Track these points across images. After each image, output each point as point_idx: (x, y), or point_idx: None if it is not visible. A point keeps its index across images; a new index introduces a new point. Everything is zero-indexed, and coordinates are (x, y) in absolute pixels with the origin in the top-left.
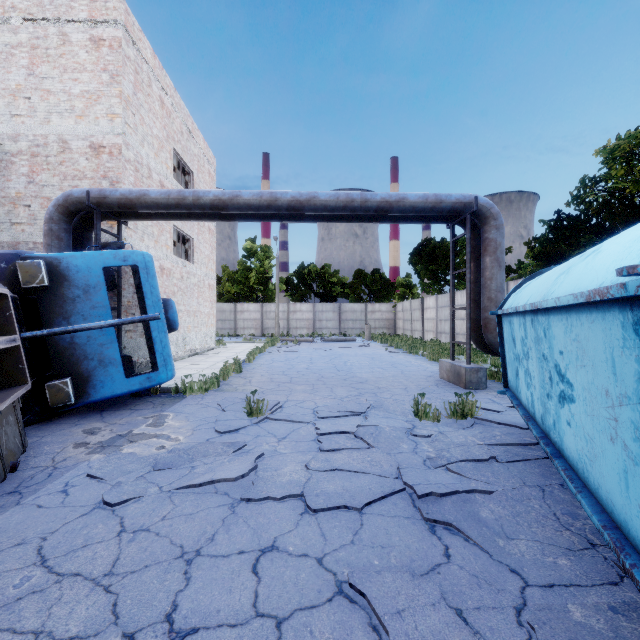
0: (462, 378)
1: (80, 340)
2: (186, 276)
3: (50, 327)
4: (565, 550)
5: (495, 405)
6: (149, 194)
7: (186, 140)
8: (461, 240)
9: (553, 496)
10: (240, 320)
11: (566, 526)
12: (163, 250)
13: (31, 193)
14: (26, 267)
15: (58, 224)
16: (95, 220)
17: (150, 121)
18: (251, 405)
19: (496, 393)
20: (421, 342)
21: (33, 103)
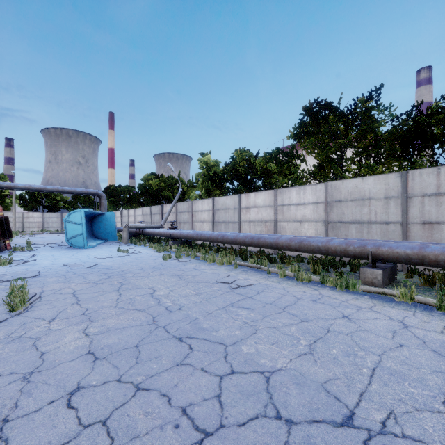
0: None
1: None
2: None
3: None
4: None
5: None
6: None
7: None
8: (126, 188)
9: None
10: None
11: None
12: None
13: None
14: None
15: None
16: None
17: None
18: (28, 242)
19: None
20: None
21: None
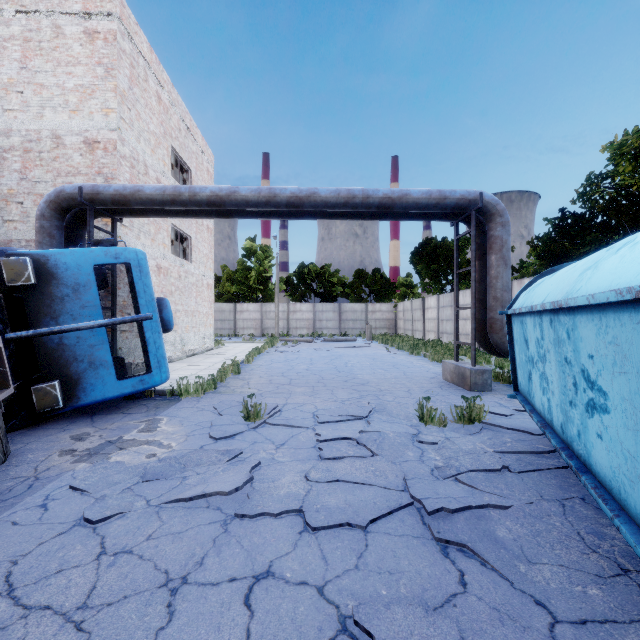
0: (467, 380)
1: (69, 341)
2: (184, 275)
3: (37, 327)
4: (594, 577)
5: (502, 408)
6: (144, 190)
7: (184, 137)
8: (463, 239)
9: (575, 512)
10: (240, 320)
11: (592, 548)
12: (160, 249)
13: (24, 190)
14: (11, 264)
15: (50, 221)
16: (88, 217)
17: (146, 117)
18: (248, 409)
19: (502, 396)
20: (422, 342)
21: (26, 97)
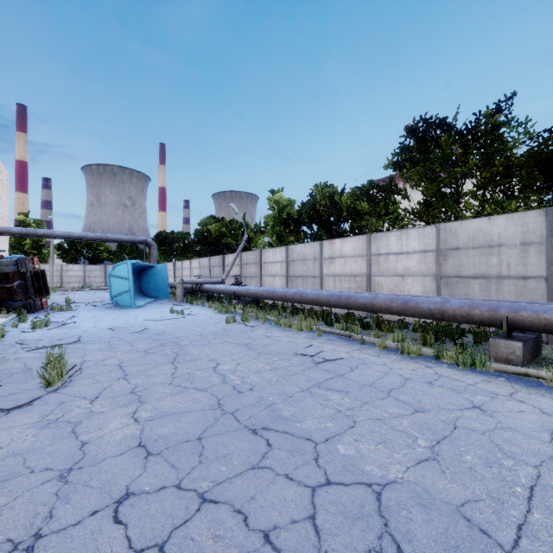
0: None
1: None
2: None
3: None
4: None
5: None
6: (12, 230)
7: None
8: (179, 234)
9: None
10: None
11: None
12: None
13: None
14: None
15: None
16: None
17: None
18: (67, 300)
19: None
20: None
21: None
